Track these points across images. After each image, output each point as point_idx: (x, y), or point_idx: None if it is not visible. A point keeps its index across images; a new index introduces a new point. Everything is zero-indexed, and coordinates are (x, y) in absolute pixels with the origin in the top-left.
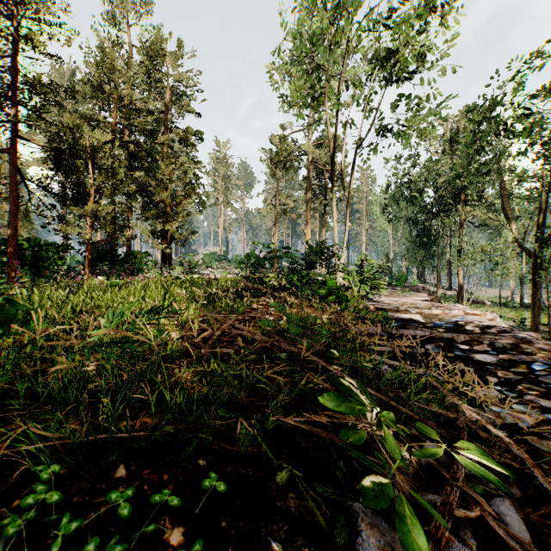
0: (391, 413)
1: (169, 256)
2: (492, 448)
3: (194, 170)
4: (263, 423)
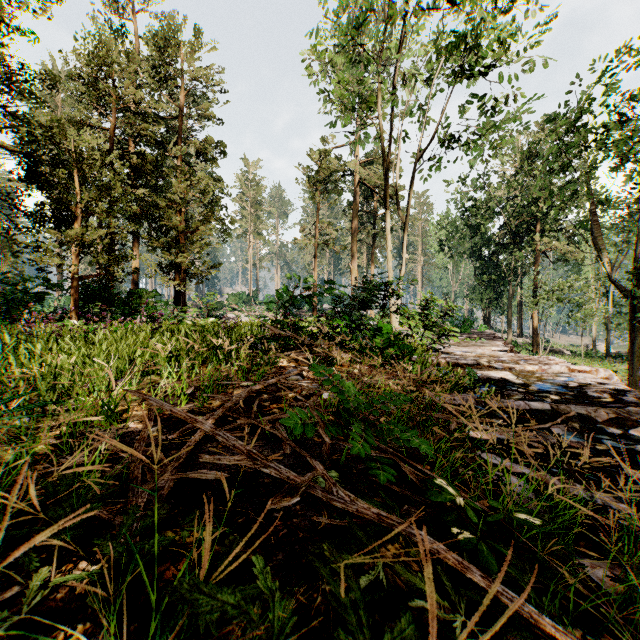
0: None
1: (182, 295)
2: None
3: (214, 189)
4: None
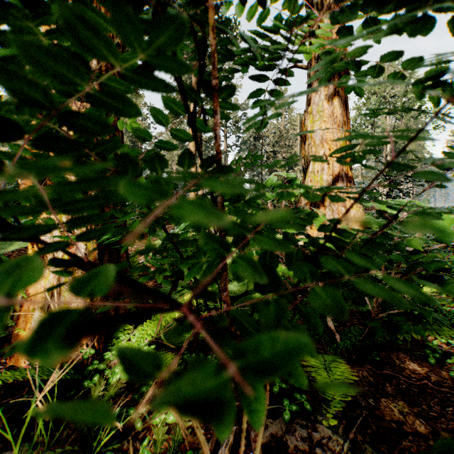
0: None
1: None
2: None
3: None
4: None
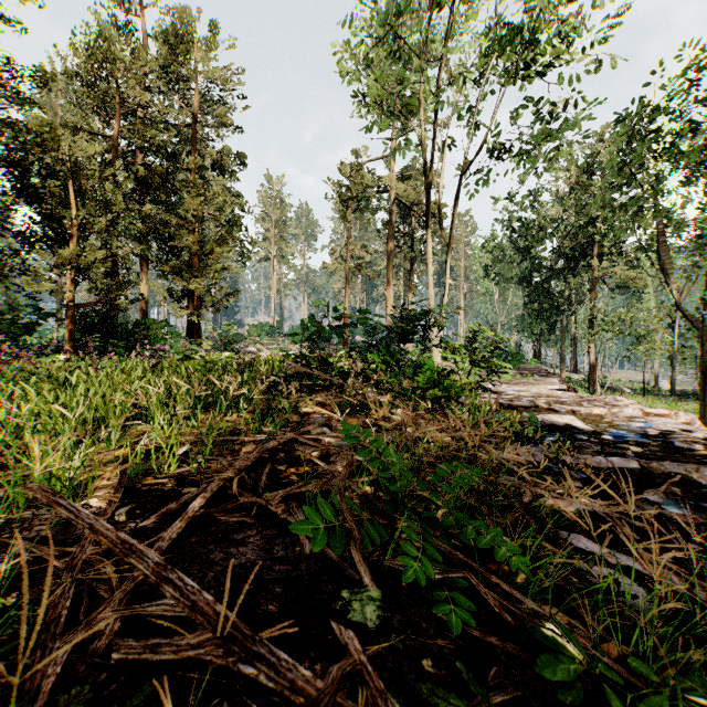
0: None
1: (196, 326)
2: None
3: (231, 206)
4: None
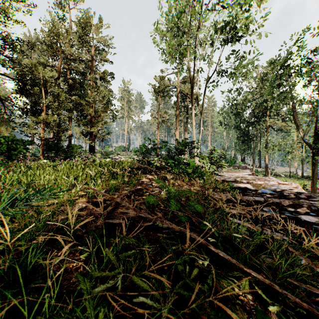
0: None
1: (93, 147)
2: None
3: (108, 96)
4: None
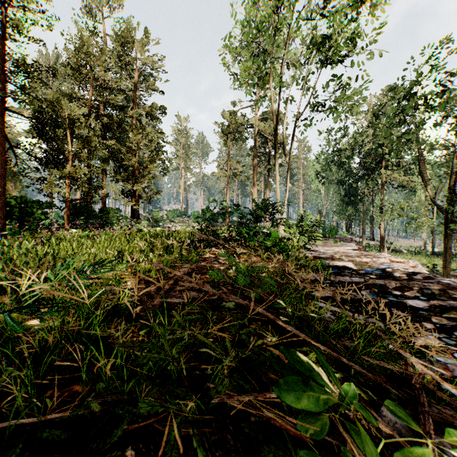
0: (351, 384)
1: (137, 212)
2: (446, 406)
3: (158, 140)
4: (208, 389)
